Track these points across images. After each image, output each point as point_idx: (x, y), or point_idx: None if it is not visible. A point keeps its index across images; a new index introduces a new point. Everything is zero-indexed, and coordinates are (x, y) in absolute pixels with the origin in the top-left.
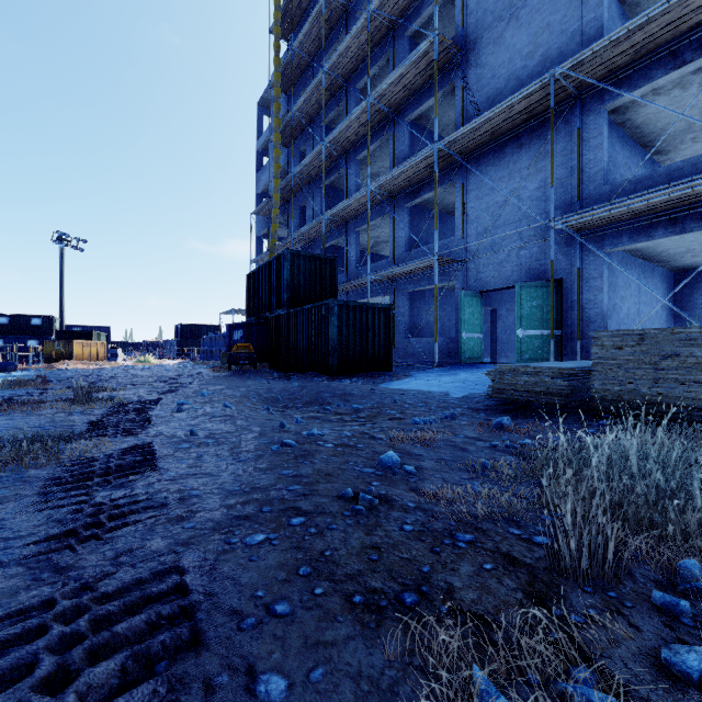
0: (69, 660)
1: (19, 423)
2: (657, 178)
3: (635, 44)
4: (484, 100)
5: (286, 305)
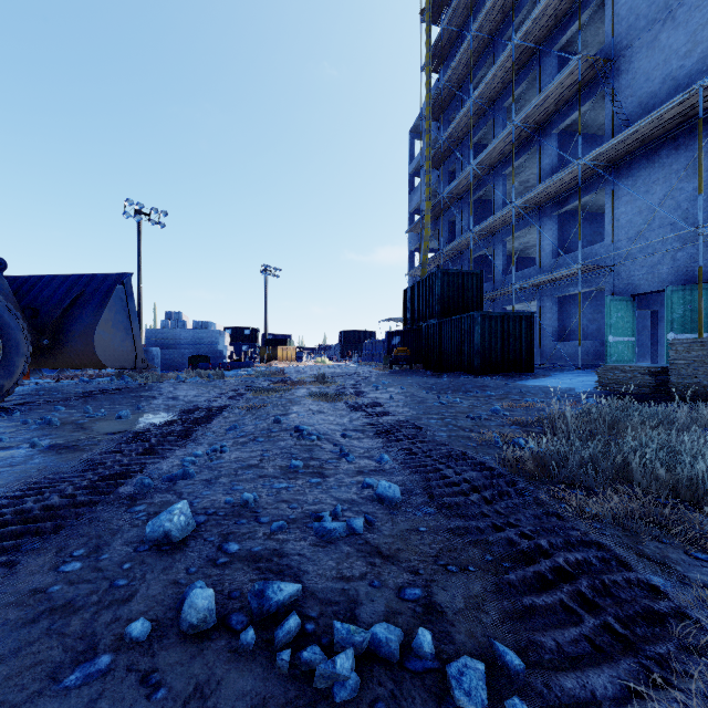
0: (394, 426)
1: (308, 389)
2: None
3: None
4: (636, 105)
5: (437, 316)
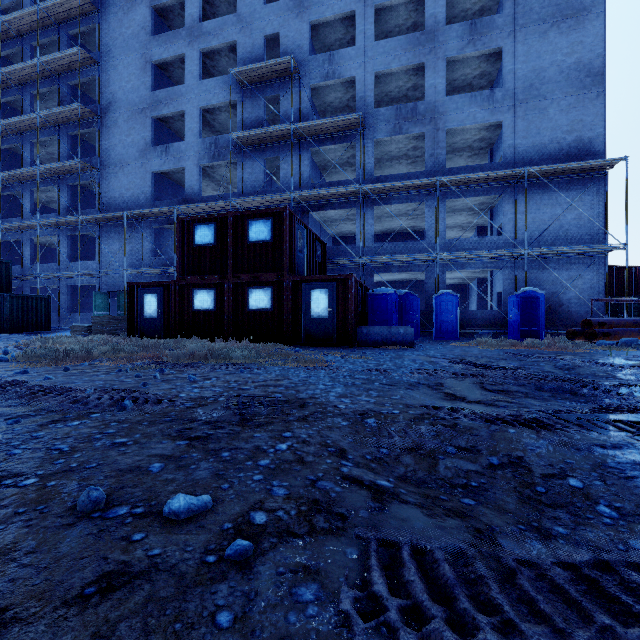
0: None
1: None
2: (165, 260)
3: (153, 213)
4: (110, 198)
5: None
